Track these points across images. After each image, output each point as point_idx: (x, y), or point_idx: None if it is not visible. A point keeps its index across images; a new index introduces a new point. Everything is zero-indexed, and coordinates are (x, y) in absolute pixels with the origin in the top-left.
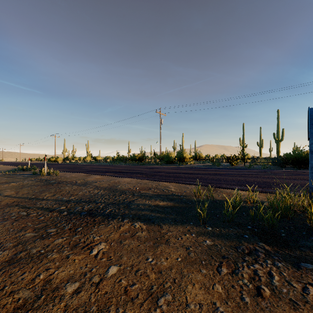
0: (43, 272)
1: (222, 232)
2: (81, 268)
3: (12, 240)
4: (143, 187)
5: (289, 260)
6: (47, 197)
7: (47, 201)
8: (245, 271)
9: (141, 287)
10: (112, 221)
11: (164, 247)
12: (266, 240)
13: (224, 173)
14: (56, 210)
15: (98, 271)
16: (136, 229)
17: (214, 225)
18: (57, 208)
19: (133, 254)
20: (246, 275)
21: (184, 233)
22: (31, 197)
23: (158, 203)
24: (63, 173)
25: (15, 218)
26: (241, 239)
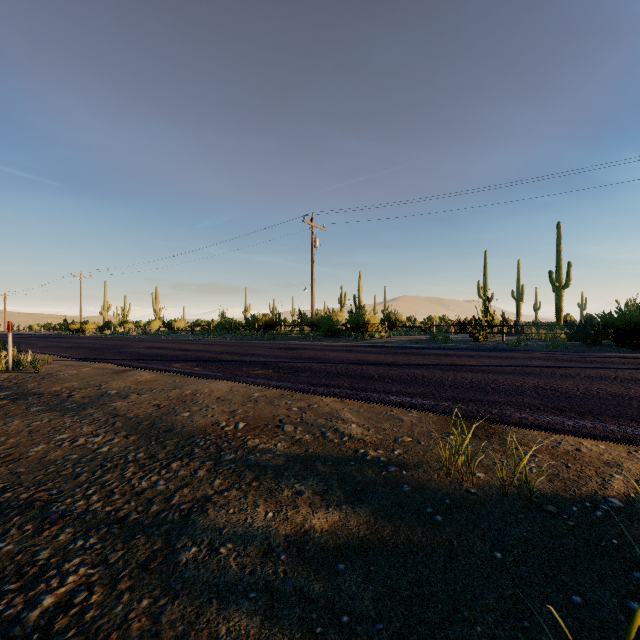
0: None
1: None
2: None
3: None
4: (259, 418)
5: None
6: None
7: None
8: None
9: None
10: None
11: None
12: None
13: (476, 364)
14: None
15: None
16: None
17: None
18: None
19: None
20: None
21: None
22: None
23: (305, 522)
24: (63, 365)
25: None
26: None
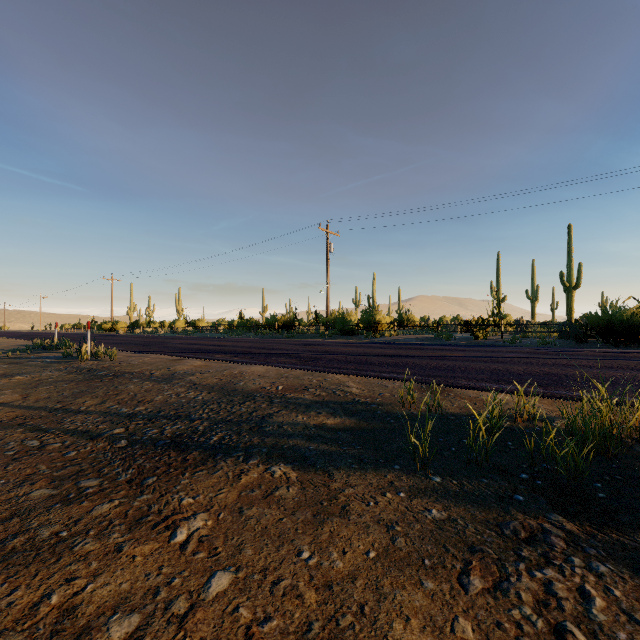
0: (60, 588)
1: (466, 488)
2: (149, 577)
3: (1, 506)
4: (291, 385)
5: (622, 557)
6: (87, 406)
7: (87, 415)
8: (525, 585)
9: (285, 626)
10: (224, 462)
11: (338, 523)
12: (564, 508)
13: (462, 356)
14: (104, 436)
15: (186, 583)
16: (276, 480)
17: (448, 472)
18: (107, 431)
19: (267, 541)
20: (527, 595)
21: (380, 489)
22: (54, 407)
23: (323, 421)
24: (126, 356)
25: (13, 454)
26: (509, 504)
